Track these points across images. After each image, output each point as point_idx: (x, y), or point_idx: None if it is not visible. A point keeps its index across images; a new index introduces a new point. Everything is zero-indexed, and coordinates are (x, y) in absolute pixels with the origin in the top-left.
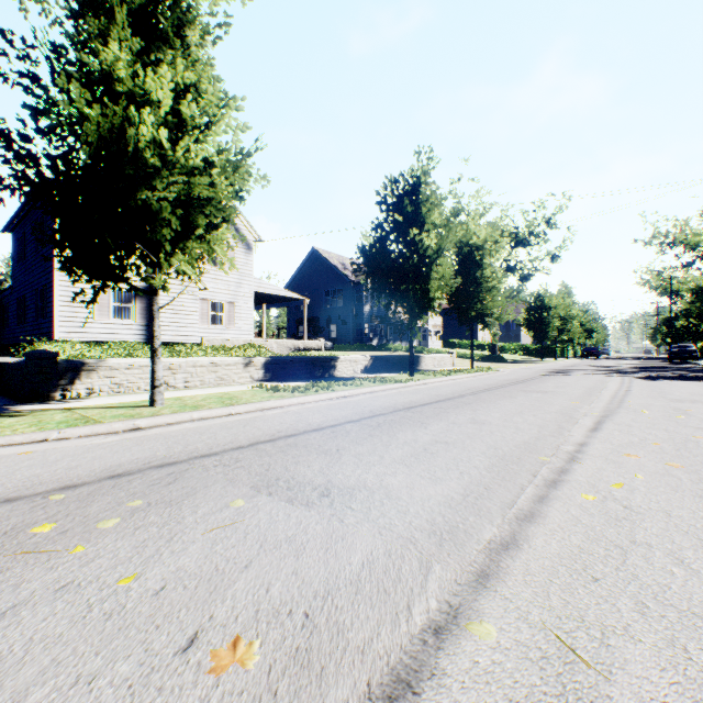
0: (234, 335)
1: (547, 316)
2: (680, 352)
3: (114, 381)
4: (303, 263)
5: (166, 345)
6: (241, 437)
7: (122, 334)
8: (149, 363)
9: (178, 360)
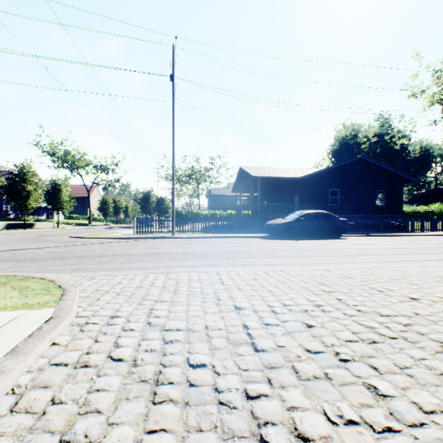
0: None
1: (108, 207)
2: None
3: None
4: None
5: None
6: None
7: None
8: None
9: None
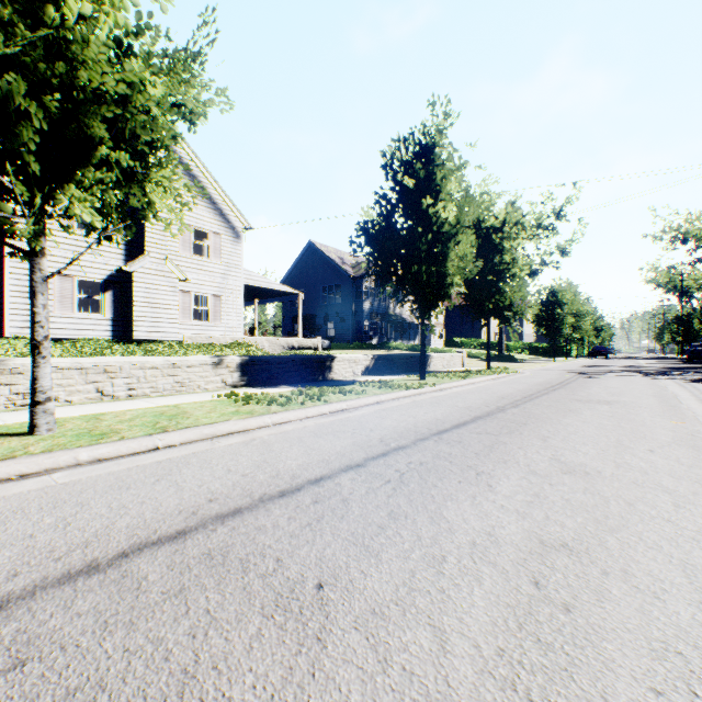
0: (220, 332)
1: (560, 313)
2: (701, 350)
3: (16, 390)
4: (299, 257)
5: (141, 343)
6: (121, 522)
7: (88, 330)
8: (73, 363)
9: (118, 360)
